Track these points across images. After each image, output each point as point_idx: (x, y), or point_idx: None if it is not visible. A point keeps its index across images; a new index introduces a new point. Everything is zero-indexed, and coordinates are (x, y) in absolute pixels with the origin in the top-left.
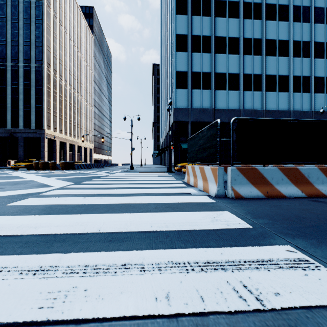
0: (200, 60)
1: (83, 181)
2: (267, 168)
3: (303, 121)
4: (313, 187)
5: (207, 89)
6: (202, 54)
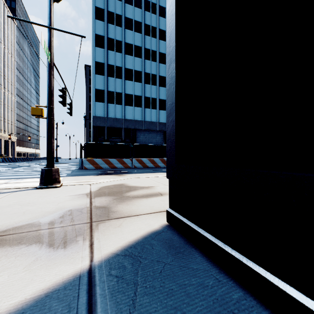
0: (114, 83)
1: (17, 167)
2: (97, 159)
3: None
4: (114, 165)
5: (119, 104)
6: (115, 79)
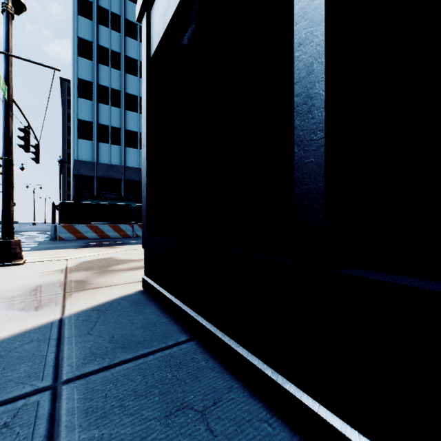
0: (109, 113)
1: None
2: (80, 225)
3: None
4: (105, 234)
5: (116, 145)
6: (110, 108)
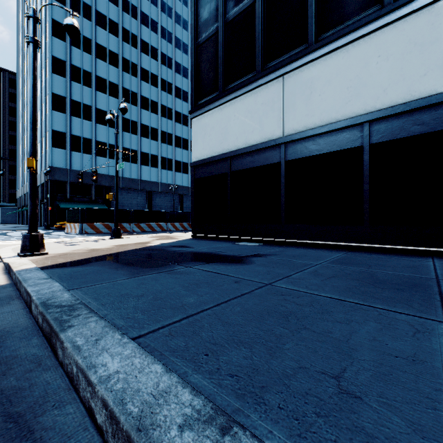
0: (81, 125)
1: None
2: (97, 224)
3: (168, 191)
4: None
5: (88, 154)
6: (82, 121)
